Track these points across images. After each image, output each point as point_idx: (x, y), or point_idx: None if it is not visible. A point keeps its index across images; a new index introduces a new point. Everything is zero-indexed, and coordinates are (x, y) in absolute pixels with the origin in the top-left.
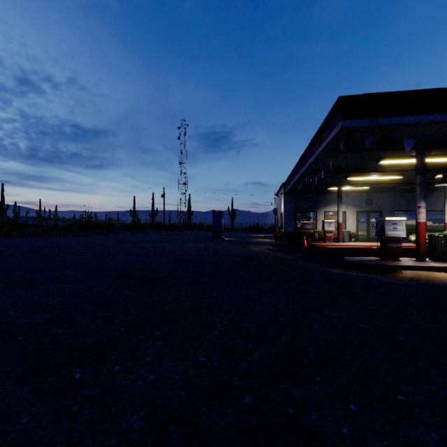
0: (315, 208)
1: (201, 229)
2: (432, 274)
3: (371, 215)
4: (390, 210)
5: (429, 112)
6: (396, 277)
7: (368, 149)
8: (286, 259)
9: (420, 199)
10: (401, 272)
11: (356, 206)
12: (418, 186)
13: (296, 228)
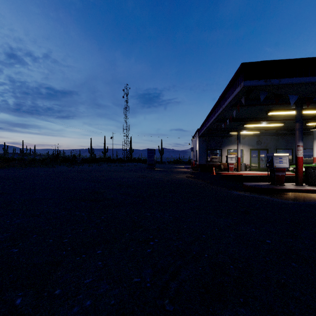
0: (220, 147)
1: (139, 162)
2: (309, 195)
3: (260, 152)
4: (274, 148)
5: (308, 75)
6: (283, 198)
7: (261, 103)
8: (201, 184)
9: (299, 140)
10: (286, 193)
11: (250, 145)
12: (297, 131)
13: (207, 161)
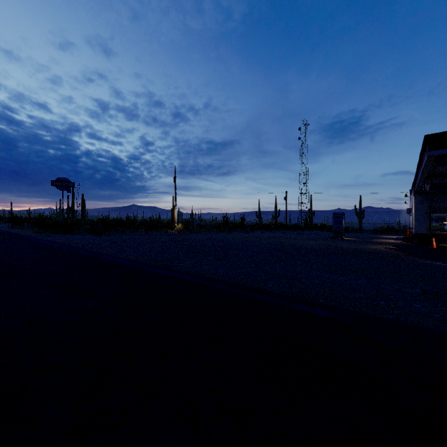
0: None
1: (323, 229)
2: None
3: None
4: None
5: None
6: None
7: None
8: (394, 254)
9: None
10: None
11: None
12: None
13: (430, 229)
